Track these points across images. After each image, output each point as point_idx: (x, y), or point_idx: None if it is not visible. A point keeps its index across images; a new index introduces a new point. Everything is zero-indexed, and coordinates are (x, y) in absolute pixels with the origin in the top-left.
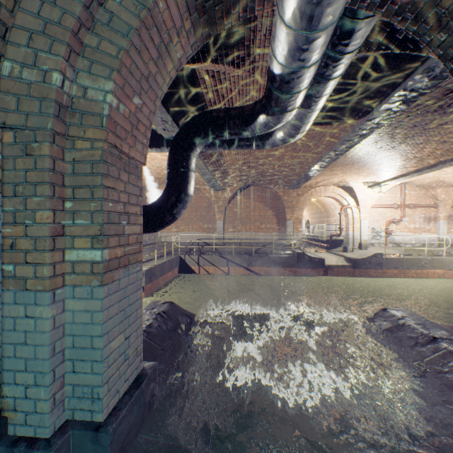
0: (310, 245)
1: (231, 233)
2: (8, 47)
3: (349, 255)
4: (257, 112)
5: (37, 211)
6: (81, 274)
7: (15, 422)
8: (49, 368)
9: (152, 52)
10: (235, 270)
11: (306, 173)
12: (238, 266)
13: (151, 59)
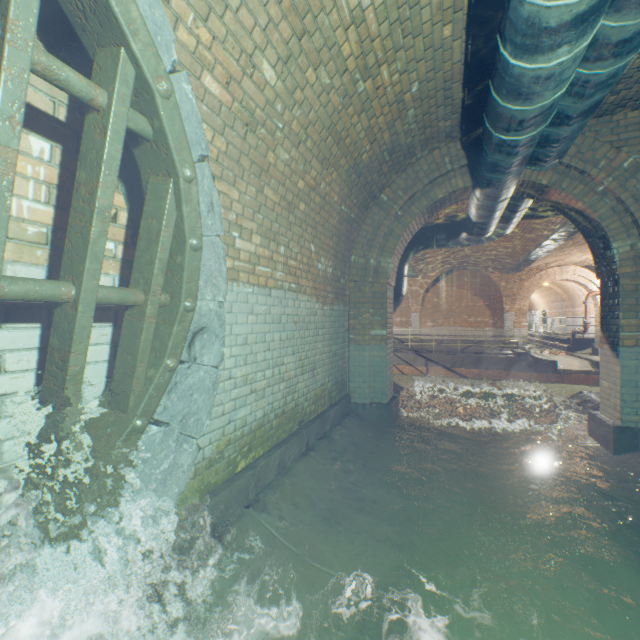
0: (544, 347)
1: (429, 328)
2: (353, 250)
3: (597, 358)
4: (460, 231)
5: (363, 314)
6: (377, 340)
7: (354, 397)
8: (368, 376)
9: (404, 238)
10: (435, 371)
11: (524, 258)
12: (438, 366)
13: (403, 241)
